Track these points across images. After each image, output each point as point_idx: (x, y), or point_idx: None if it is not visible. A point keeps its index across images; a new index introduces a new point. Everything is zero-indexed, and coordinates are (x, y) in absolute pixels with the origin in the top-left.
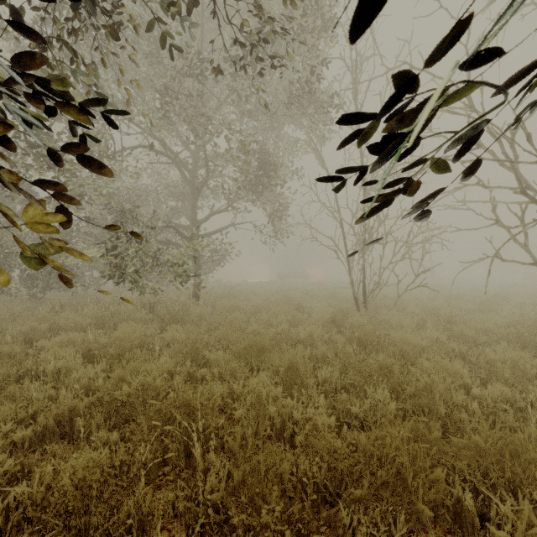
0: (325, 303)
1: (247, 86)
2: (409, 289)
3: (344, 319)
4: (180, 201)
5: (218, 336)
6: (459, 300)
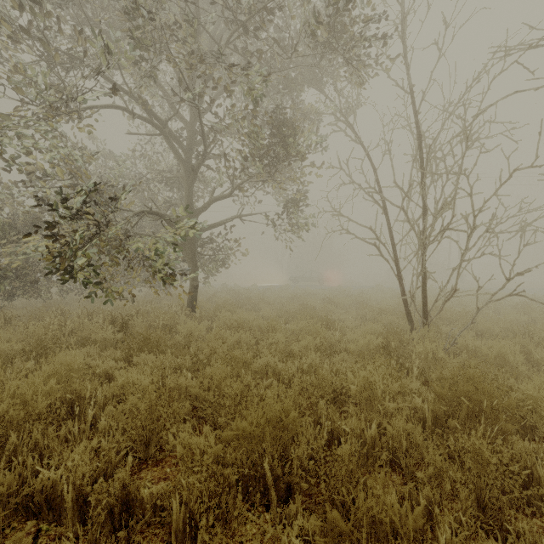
0: (357, 314)
1: (255, 12)
2: (495, 300)
3: (399, 343)
4: (177, 191)
5: (204, 384)
6: (536, 312)
